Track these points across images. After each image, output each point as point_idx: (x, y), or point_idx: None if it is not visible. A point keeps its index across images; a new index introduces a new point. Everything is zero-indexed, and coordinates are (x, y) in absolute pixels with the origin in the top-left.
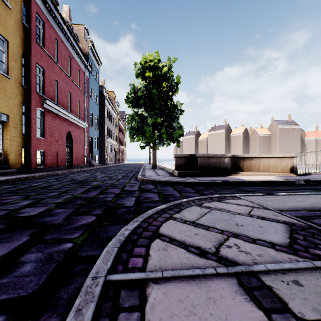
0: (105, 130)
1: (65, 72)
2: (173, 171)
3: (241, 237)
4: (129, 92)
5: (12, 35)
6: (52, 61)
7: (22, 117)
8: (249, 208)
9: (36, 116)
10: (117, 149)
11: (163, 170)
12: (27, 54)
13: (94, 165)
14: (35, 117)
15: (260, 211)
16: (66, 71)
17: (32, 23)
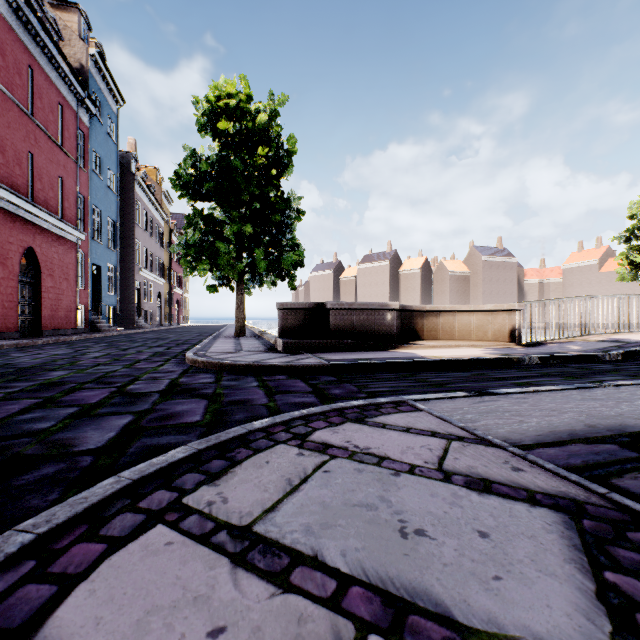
0: (134, 252)
1: (17, 102)
2: (275, 340)
3: (415, 632)
4: (181, 164)
5: None
6: None
7: None
8: (440, 442)
9: None
10: (167, 294)
11: (258, 339)
12: None
13: (103, 329)
14: None
15: (470, 453)
16: (20, 101)
17: None
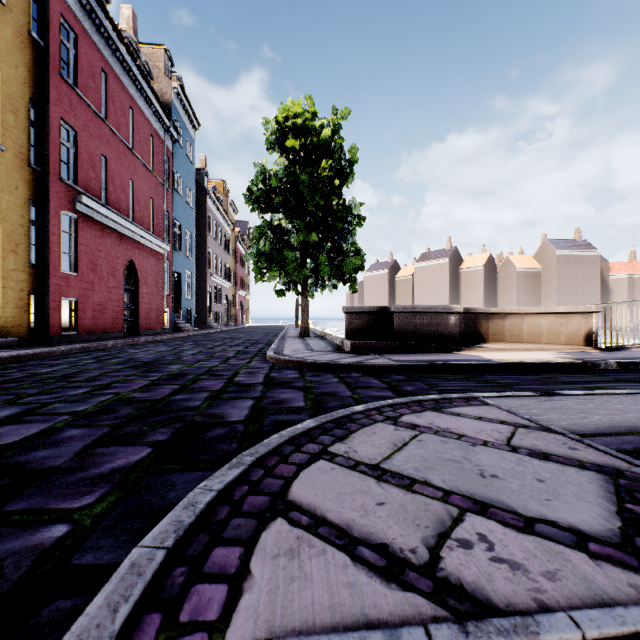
0: (206, 259)
1: (122, 139)
2: (341, 341)
3: (494, 514)
4: (252, 180)
5: (8, 59)
6: (94, 117)
7: (29, 229)
8: (507, 428)
9: (61, 229)
10: (232, 297)
11: (323, 340)
12: (40, 100)
13: (184, 329)
14: (57, 230)
15: (534, 436)
16: (125, 137)
17: (51, 36)
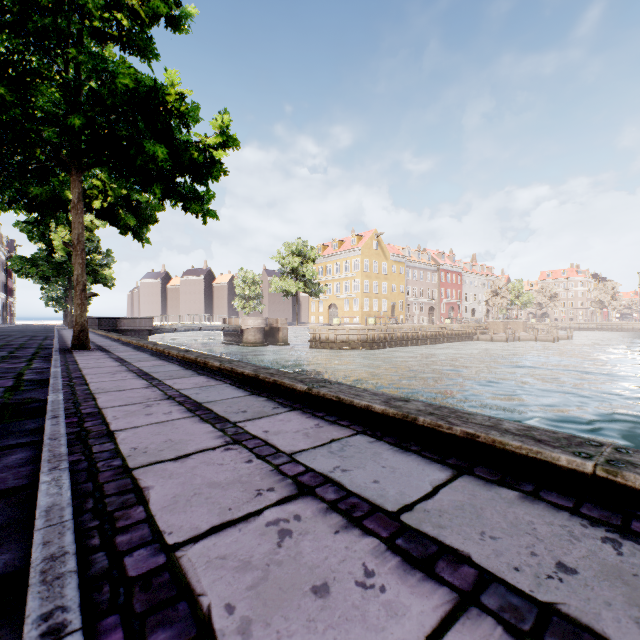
0: None
1: None
2: None
3: None
4: None
5: None
6: None
7: None
8: None
9: None
10: (5, 303)
11: None
12: None
13: None
14: None
15: None
16: None
17: None
